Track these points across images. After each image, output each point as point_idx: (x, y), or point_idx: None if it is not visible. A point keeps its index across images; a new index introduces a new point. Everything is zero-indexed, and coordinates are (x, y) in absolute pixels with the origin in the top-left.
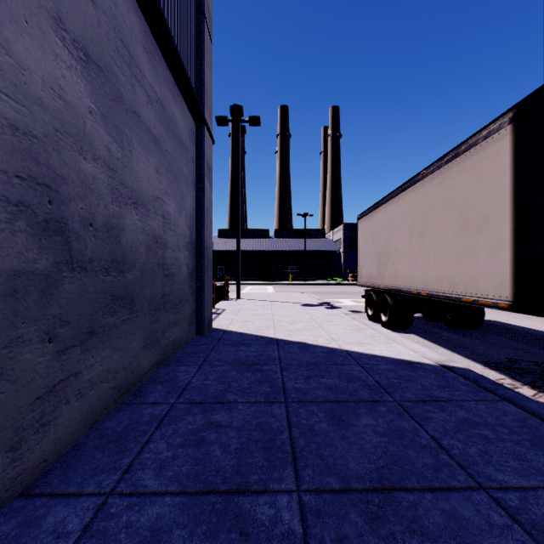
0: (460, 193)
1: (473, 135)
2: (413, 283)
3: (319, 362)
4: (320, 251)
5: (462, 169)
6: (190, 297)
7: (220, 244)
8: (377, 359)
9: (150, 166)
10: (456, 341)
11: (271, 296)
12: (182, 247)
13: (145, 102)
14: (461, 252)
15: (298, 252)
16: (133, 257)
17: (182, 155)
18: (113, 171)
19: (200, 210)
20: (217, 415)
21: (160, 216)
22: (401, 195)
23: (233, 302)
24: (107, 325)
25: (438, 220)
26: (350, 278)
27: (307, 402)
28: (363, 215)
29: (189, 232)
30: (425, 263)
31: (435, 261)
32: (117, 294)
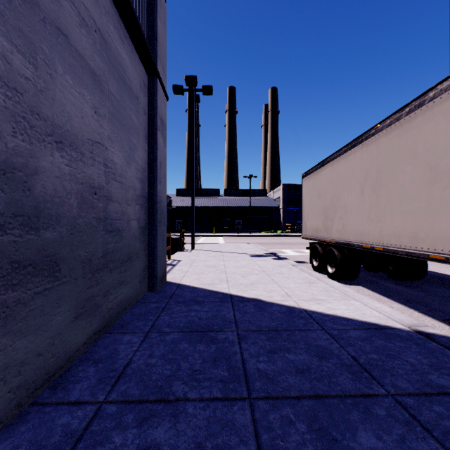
0: (426, 143)
1: (445, 79)
2: (365, 237)
3: (279, 327)
4: (262, 207)
5: (430, 117)
6: (142, 253)
7: (178, 201)
8: (342, 323)
9: (84, 102)
10: (406, 294)
11: (222, 247)
12: (131, 201)
13: (77, 24)
14: (427, 206)
15: (244, 208)
16: (56, 209)
17: (131, 103)
18: (16, 91)
19: (152, 164)
20: (157, 429)
21: (100, 164)
22: (351, 151)
23: (188, 252)
24: (2, 304)
25: (396, 173)
26: (288, 230)
27: (277, 399)
28: (308, 173)
29: (141, 185)
30: (380, 217)
31: (393, 215)
32: (25, 259)
